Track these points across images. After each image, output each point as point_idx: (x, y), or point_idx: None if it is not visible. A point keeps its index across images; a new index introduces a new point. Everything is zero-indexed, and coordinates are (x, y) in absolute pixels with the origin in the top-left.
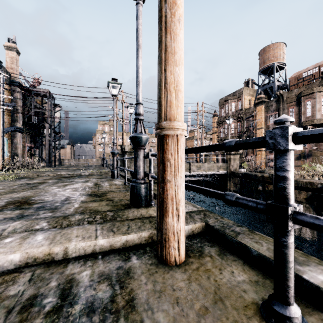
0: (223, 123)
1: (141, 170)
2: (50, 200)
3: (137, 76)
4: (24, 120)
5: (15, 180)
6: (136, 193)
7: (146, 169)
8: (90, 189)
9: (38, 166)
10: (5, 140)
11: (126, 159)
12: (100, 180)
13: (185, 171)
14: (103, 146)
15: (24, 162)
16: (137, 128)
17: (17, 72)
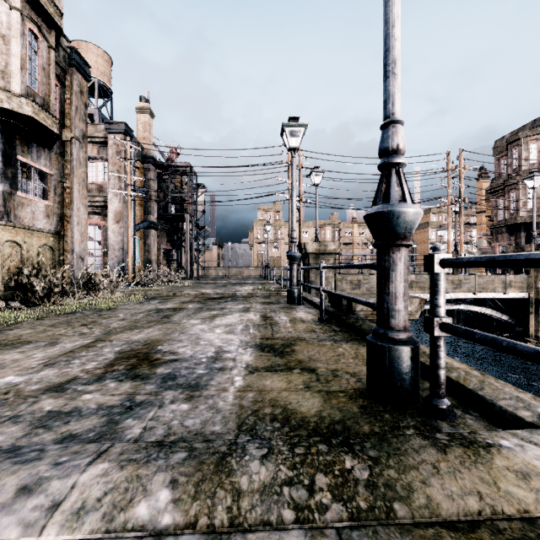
0: (506, 189)
1: (400, 306)
2: (188, 356)
3: (388, 49)
4: (160, 212)
5: (143, 302)
6: (388, 369)
7: (345, 287)
8: (256, 329)
9: (175, 278)
10: (137, 241)
11: (324, 269)
12: (270, 308)
13: (425, 292)
14: (265, 245)
15: (159, 272)
16: (390, 189)
17: (151, 143)
